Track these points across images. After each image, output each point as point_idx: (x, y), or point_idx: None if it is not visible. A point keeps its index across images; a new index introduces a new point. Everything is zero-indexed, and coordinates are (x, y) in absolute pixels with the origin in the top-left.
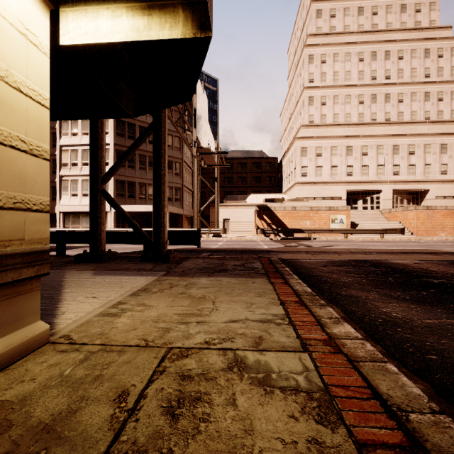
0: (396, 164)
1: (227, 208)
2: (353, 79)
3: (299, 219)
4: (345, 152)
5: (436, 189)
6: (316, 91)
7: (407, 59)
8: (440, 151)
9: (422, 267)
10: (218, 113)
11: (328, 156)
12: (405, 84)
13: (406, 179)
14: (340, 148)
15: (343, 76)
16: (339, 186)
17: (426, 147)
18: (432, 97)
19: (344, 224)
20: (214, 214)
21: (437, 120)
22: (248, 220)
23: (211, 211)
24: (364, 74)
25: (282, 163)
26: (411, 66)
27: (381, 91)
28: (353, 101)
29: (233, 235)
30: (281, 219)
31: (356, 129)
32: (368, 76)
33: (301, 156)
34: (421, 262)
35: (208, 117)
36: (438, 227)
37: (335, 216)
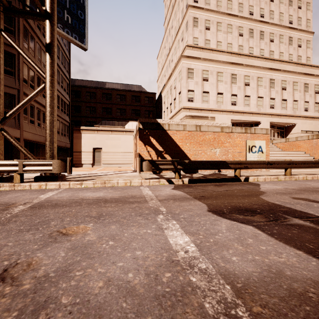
0: (272, 98)
1: (98, 134)
2: (234, 9)
3: (206, 145)
4: (230, 80)
5: (301, 123)
6: (200, 13)
7: (276, 3)
8: (303, 89)
9: None
10: (87, 11)
11: (214, 82)
12: (275, 25)
13: (279, 112)
14: (226, 75)
15: (225, 4)
16: (224, 115)
17: (294, 85)
18: (294, 42)
19: (263, 154)
20: (80, 141)
21: (299, 63)
22: (126, 150)
23: (76, 136)
24: (244, 7)
25: (162, 95)
26: (279, 10)
27: (257, 27)
28: (234, 32)
29: (98, 172)
30: (180, 145)
31: (238, 59)
32: (246, 10)
33: (187, 78)
34: None
35: (70, 7)
36: None
37: (253, 141)
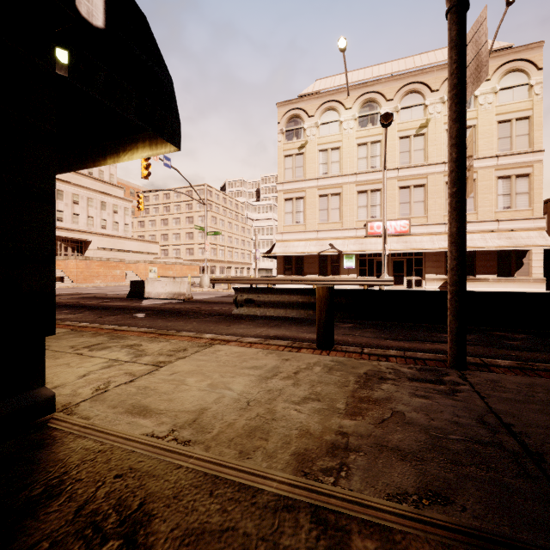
0: (61, 210)
1: None
2: None
3: None
4: None
5: (98, 240)
6: None
7: None
8: (101, 207)
9: (58, 301)
10: None
11: None
12: None
13: (70, 227)
14: None
15: None
16: None
17: (90, 201)
18: None
19: None
20: None
21: (99, 179)
22: None
23: None
24: None
25: None
26: None
27: None
28: None
29: None
30: None
31: None
32: None
33: None
34: (60, 299)
35: None
36: (95, 275)
37: None
